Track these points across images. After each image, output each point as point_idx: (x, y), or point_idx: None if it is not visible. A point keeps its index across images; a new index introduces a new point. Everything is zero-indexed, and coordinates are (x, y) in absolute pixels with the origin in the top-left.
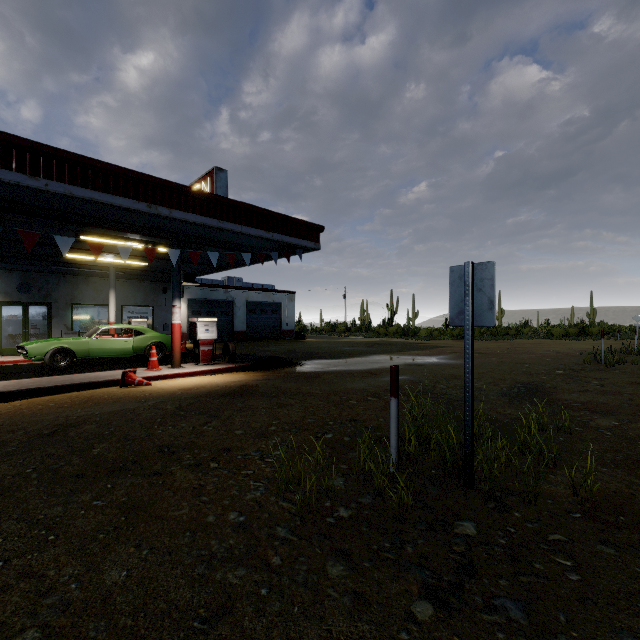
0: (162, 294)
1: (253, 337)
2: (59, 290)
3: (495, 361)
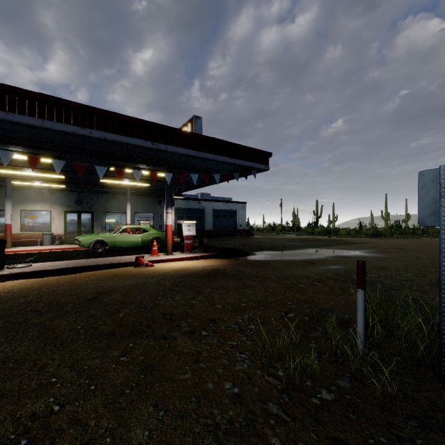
0: (158, 205)
1: (217, 234)
2: (98, 203)
3: (413, 255)
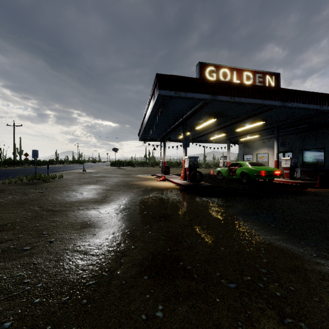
0: None
1: None
2: (296, 142)
3: None
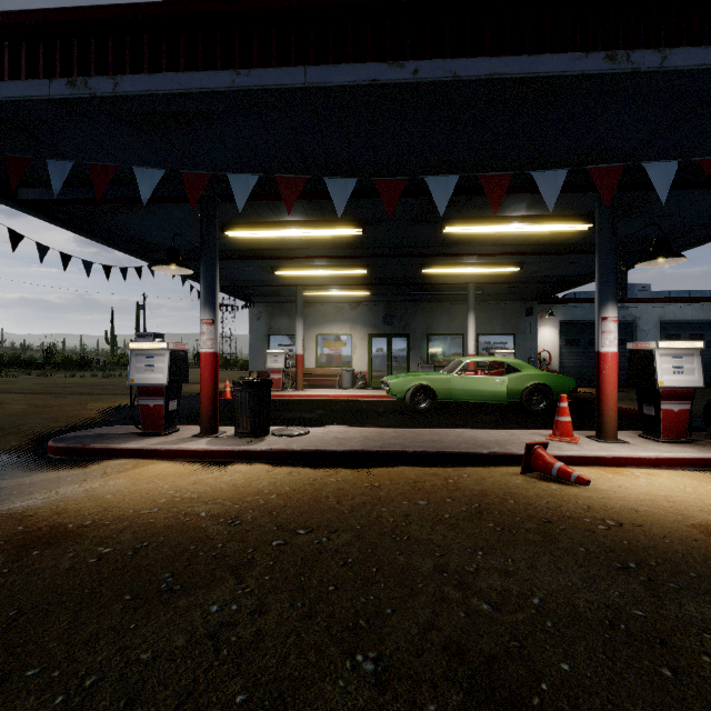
0: (525, 317)
1: None
2: (416, 319)
3: None
